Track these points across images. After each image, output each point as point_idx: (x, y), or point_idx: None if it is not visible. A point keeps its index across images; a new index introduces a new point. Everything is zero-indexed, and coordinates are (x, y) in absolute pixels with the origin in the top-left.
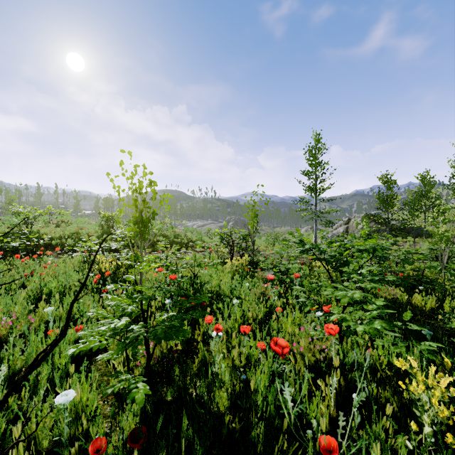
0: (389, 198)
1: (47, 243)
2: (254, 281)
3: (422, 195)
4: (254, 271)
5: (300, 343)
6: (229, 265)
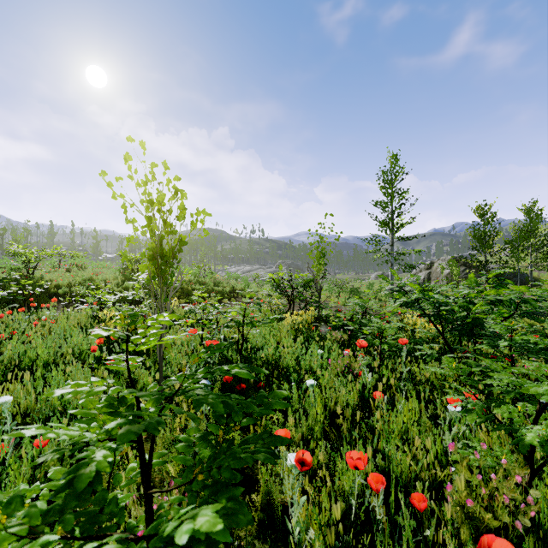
0: (488, 235)
1: (53, 292)
2: (325, 345)
3: (528, 231)
4: (324, 330)
5: (456, 481)
6: (289, 322)
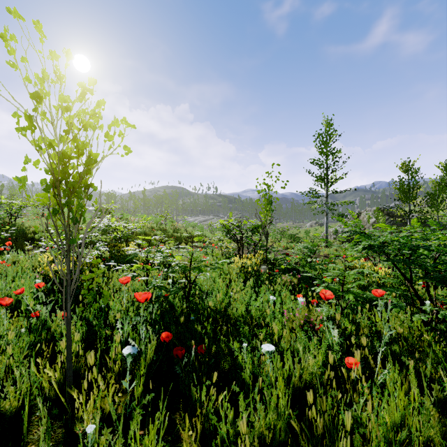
0: (412, 188)
1: (30, 237)
2: (274, 289)
3: (445, 185)
4: (272, 273)
5: None
6: (239, 265)
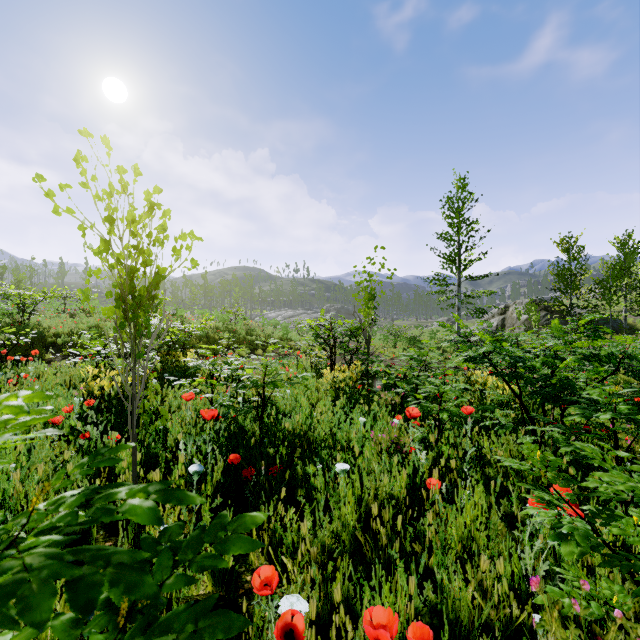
0: (574, 274)
1: (50, 342)
2: (371, 410)
3: (622, 269)
4: (371, 390)
5: None
6: (329, 380)
